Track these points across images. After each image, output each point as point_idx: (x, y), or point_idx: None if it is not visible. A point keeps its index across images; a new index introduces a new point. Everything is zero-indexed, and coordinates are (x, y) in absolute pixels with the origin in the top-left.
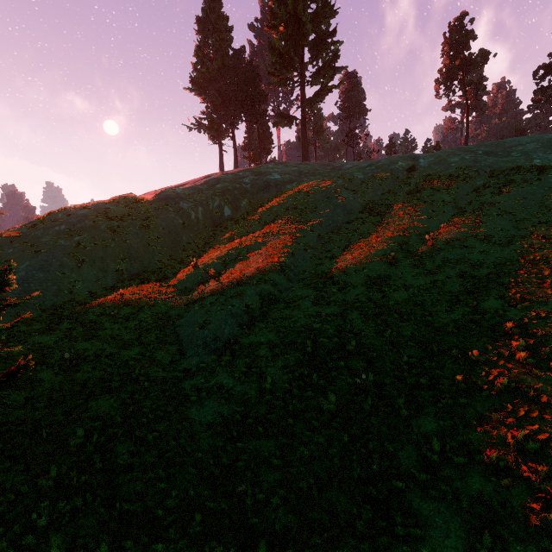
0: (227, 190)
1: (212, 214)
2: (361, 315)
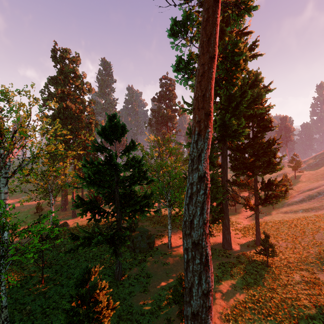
0: None
1: None
2: None
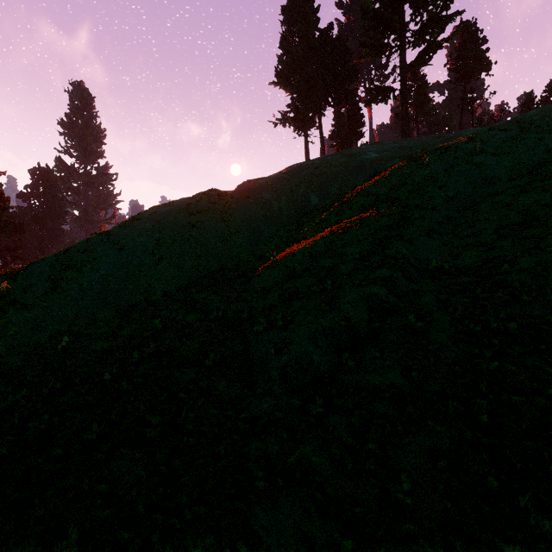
0: (313, 175)
1: (297, 203)
2: None
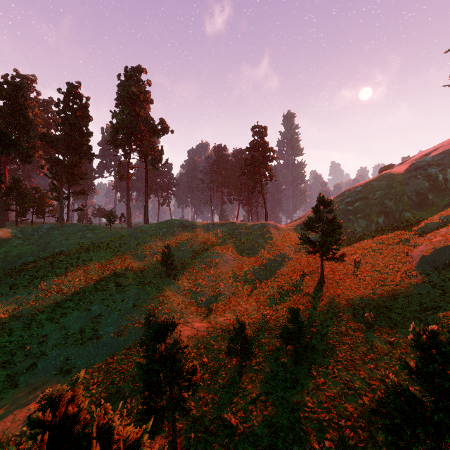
0: None
1: None
2: None
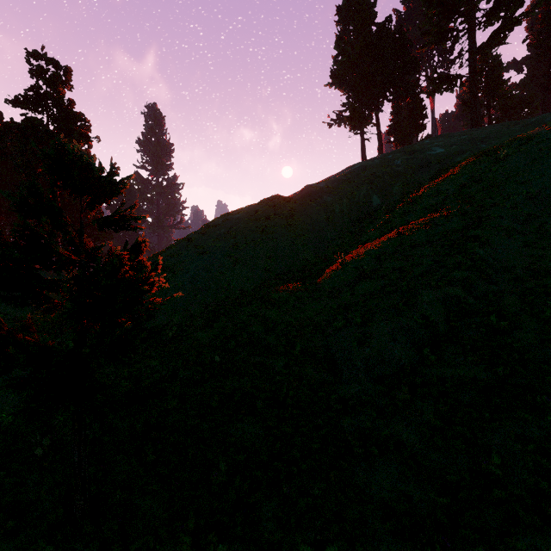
0: (375, 176)
1: (358, 205)
2: None
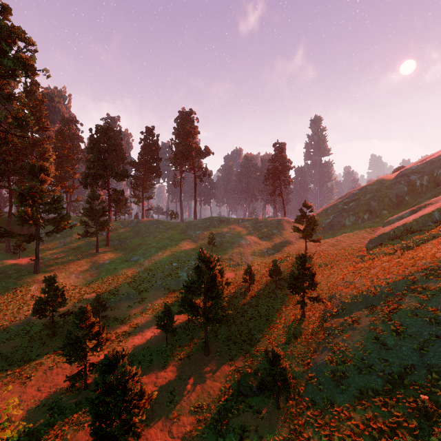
0: None
1: (435, 179)
2: (440, 237)
